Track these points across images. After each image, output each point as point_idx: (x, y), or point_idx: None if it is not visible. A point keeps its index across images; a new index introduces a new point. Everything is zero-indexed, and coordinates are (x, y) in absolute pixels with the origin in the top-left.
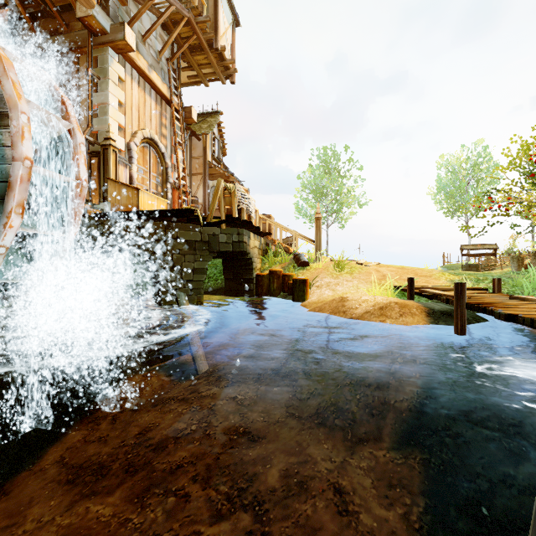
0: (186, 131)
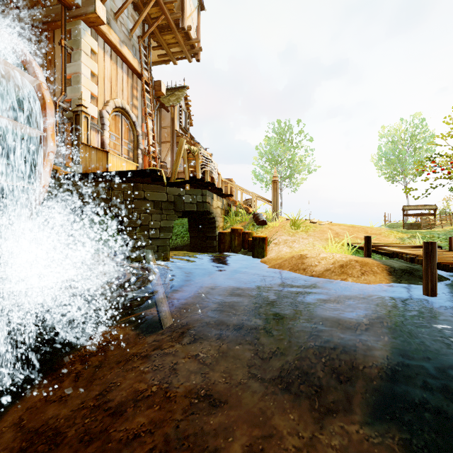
0: (155, 102)
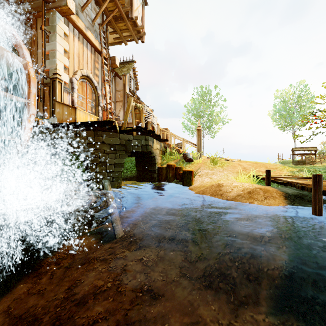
0: (111, 72)
